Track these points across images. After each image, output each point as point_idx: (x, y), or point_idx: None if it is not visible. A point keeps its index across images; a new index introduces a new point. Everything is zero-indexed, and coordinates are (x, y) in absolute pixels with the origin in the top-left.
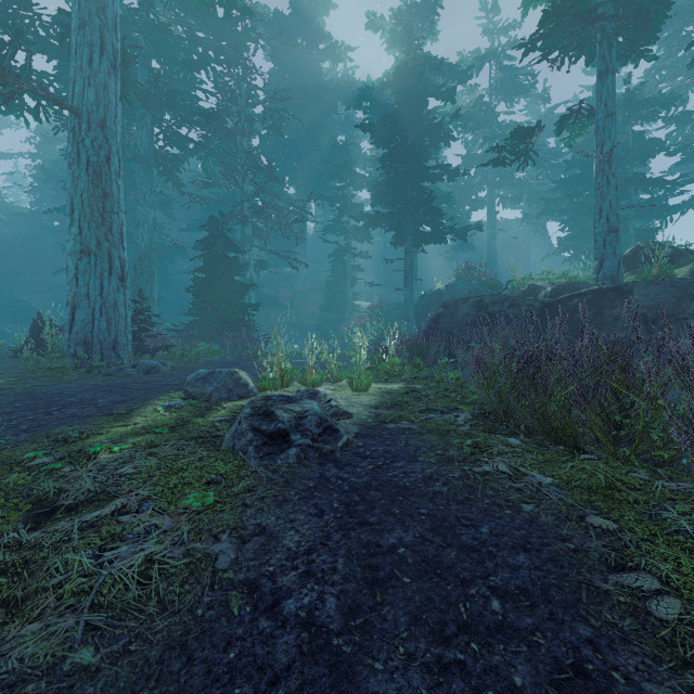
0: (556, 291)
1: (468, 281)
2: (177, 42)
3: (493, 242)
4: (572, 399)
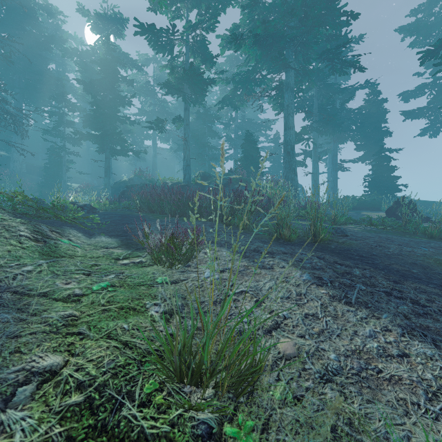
0: (172, 185)
1: (141, 178)
2: None
3: (155, 159)
4: (150, 200)
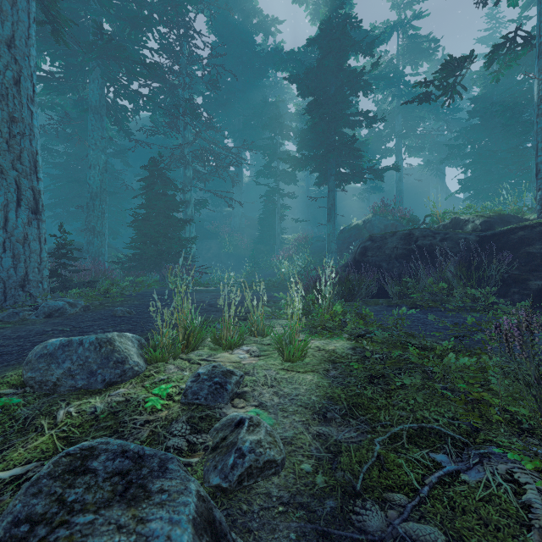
0: (487, 224)
1: (384, 217)
2: (125, 5)
3: (401, 184)
4: None
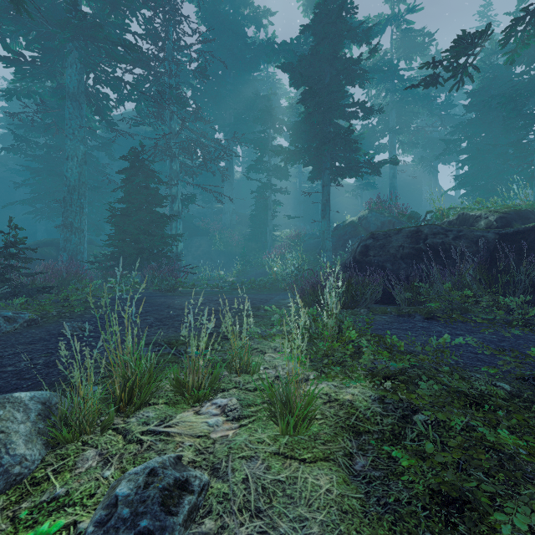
0: (504, 220)
1: (381, 213)
2: None
3: (394, 181)
4: None
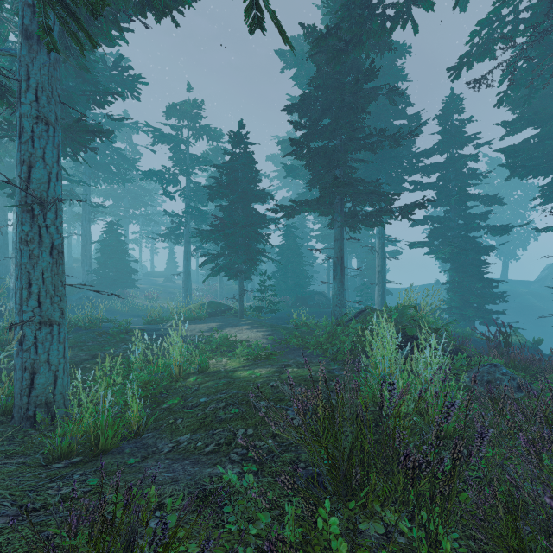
0: None
1: None
2: None
3: None
4: None
